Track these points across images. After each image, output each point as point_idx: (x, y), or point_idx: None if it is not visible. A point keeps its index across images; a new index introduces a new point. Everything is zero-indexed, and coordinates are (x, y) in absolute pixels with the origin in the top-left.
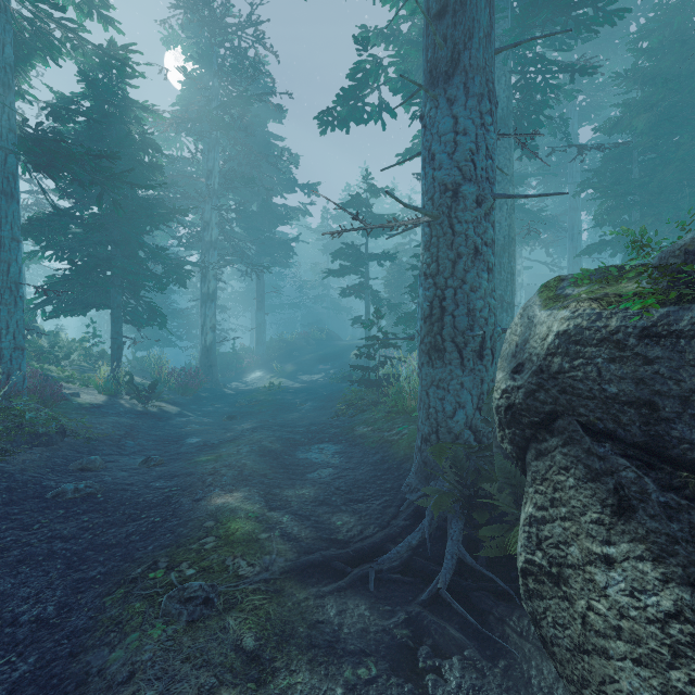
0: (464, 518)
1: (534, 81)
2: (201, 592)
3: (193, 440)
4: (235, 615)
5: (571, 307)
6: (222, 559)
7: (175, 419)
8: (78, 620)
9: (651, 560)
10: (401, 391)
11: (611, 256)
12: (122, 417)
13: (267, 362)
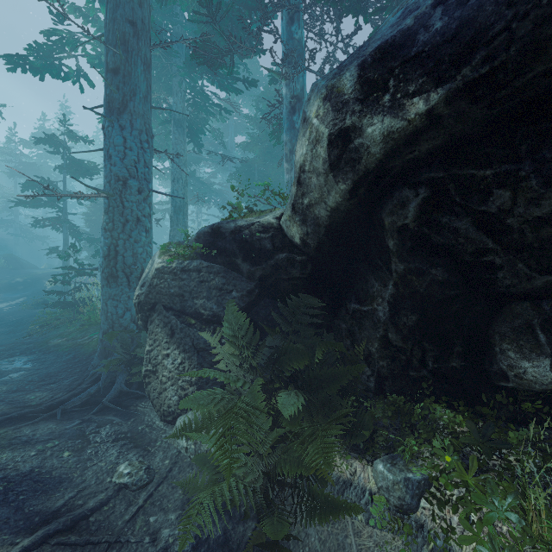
0: (128, 372)
1: (200, 104)
2: None
3: None
4: None
5: (162, 258)
6: None
7: None
8: None
9: (177, 348)
10: (95, 309)
11: None
12: None
13: None
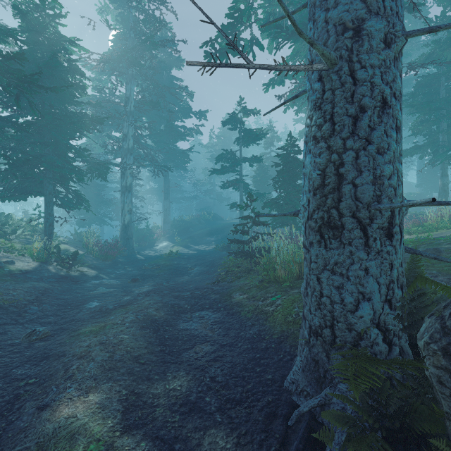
0: None
1: None
2: None
3: (93, 304)
4: None
5: None
6: None
7: (89, 282)
8: None
9: None
10: (271, 261)
11: (420, 158)
12: (41, 282)
13: (171, 235)
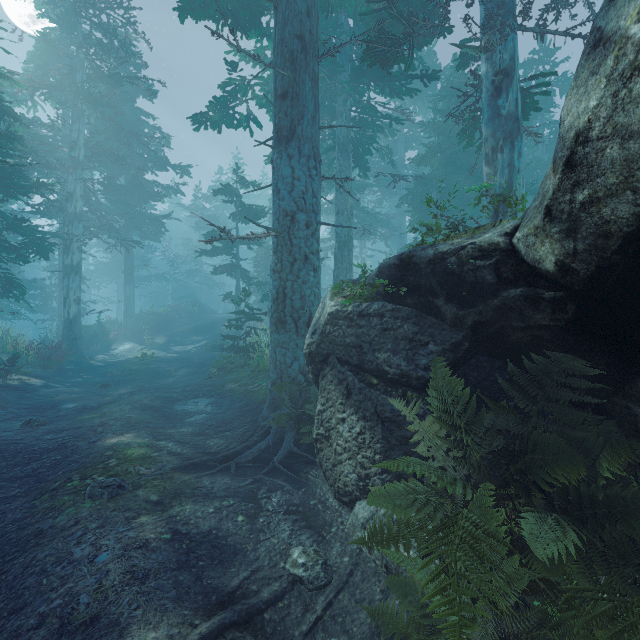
0: (296, 430)
1: (366, 121)
2: (115, 482)
3: (70, 405)
4: (142, 489)
5: (335, 300)
6: (125, 469)
7: (42, 390)
8: (15, 515)
9: (355, 414)
10: (263, 355)
11: None
12: None
13: (137, 334)
